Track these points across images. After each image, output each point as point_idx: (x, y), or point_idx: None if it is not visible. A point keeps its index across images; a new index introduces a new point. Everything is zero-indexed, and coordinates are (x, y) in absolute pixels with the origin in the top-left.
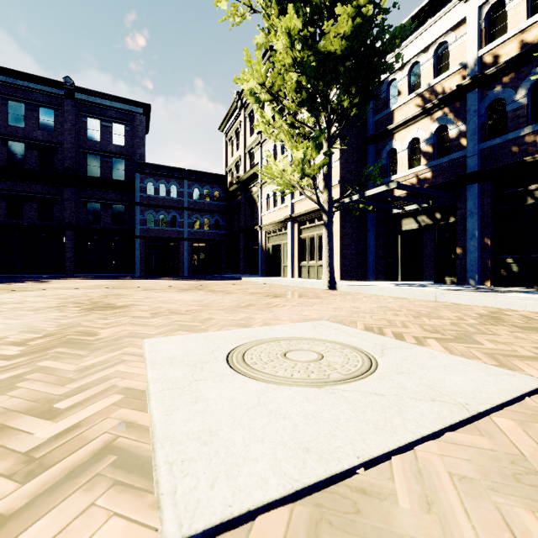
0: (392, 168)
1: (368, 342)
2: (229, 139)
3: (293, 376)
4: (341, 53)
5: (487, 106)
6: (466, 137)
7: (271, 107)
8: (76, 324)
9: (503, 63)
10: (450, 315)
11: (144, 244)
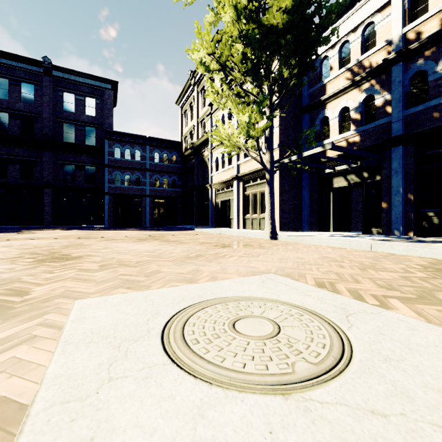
0: (325, 134)
1: (326, 304)
2: (184, 111)
3: (246, 367)
4: (283, 26)
5: (410, 77)
6: (392, 105)
7: (219, 76)
8: (16, 278)
9: (425, 38)
10: (394, 267)
11: (112, 200)
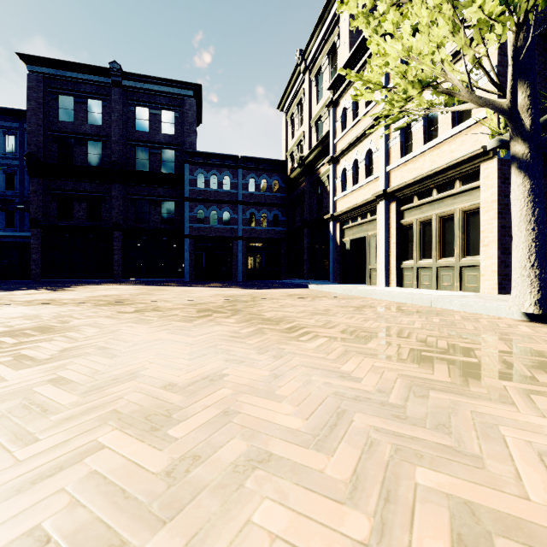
0: None
1: None
2: (289, 116)
3: None
4: None
5: None
6: None
7: None
8: None
9: None
10: None
11: (193, 244)
